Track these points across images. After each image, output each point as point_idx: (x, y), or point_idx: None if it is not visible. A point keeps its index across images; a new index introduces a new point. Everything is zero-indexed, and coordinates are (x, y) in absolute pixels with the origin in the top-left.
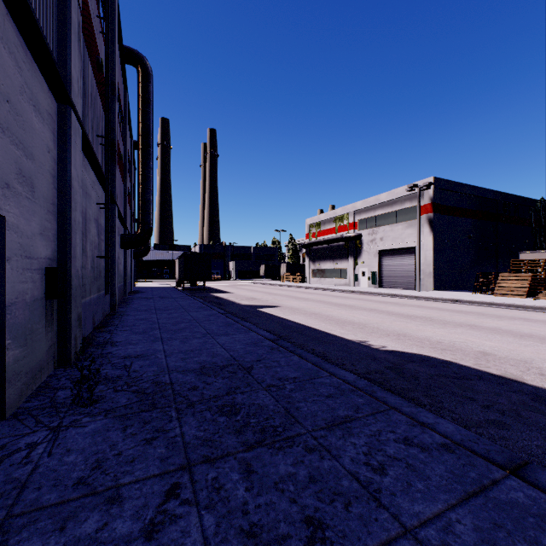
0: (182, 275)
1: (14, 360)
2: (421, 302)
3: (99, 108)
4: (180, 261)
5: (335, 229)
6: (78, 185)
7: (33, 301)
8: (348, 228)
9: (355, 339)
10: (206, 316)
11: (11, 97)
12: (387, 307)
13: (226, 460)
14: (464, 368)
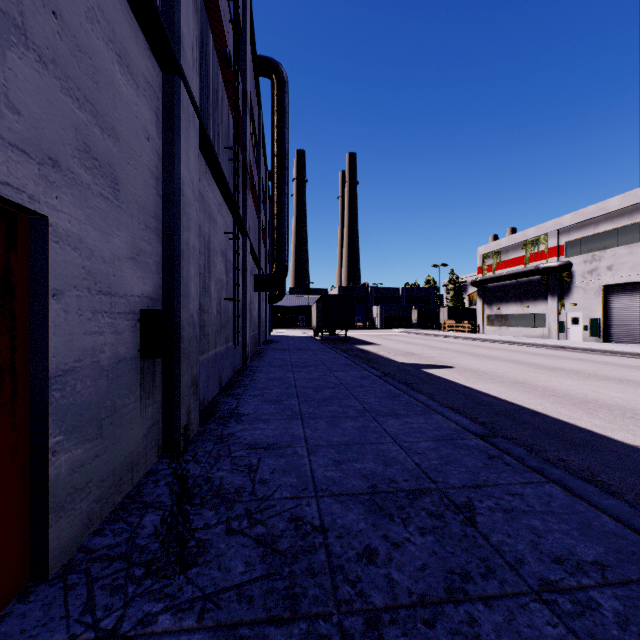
0: (321, 323)
1: (73, 467)
2: None
3: (227, 115)
4: (318, 306)
5: (525, 257)
6: (193, 196)
7: (116, 363)
8: (547, 255)
9: (639, 445)
10: (357, 380)
11: (64, 12)
12: None
13: None
14: None
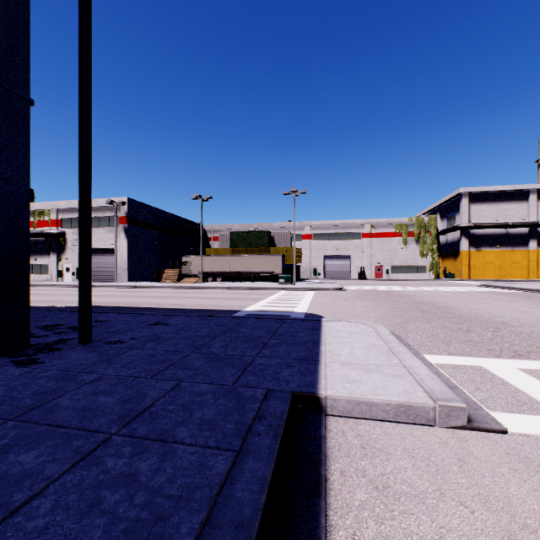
0: None
1: None
2: (112, 289)
3: None
4: None
5: (34, 223)
6: None
7: None
8: (50, 224)
9: (48, 306)
10: None
11: None
12: None
13: None
14: (102, 306)
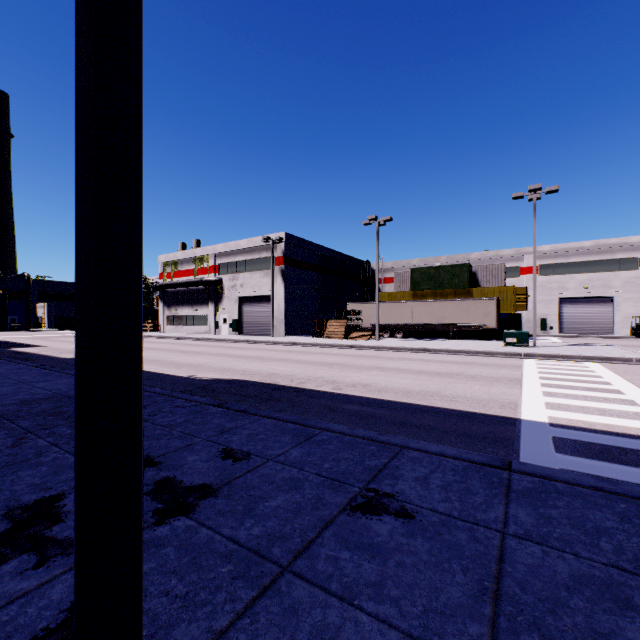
0: None
1: None
2: (267, 346)
3: None
4: None
5: (195, 270)
6: None
7: None
8: (209, 271)
9: (185, 375)
10: (12, 370)
11: None
12: (234, 351)
13: (58, 427)
14: (251, 382)
